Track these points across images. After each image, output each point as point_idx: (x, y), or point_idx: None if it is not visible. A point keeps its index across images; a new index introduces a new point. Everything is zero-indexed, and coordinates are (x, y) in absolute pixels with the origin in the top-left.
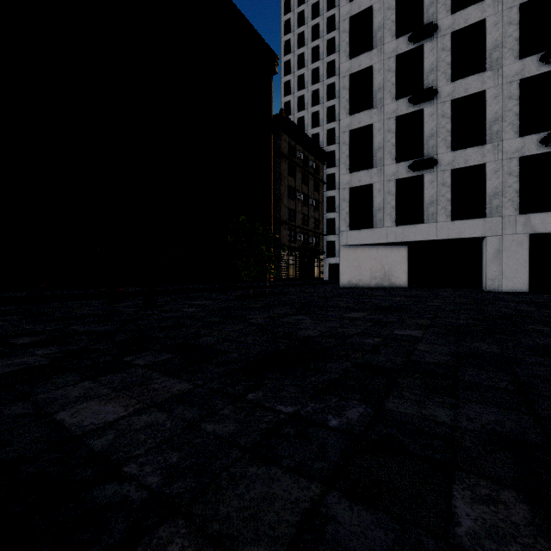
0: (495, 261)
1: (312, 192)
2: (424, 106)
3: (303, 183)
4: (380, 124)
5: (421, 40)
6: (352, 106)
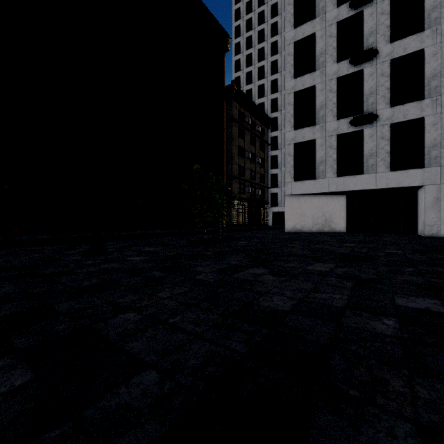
0: (434, 208)
1: (258, 151)
2: (364, 66)
3: (251, 144)
4: (323, 85)
5: (361, 5)
6: (296, 70)
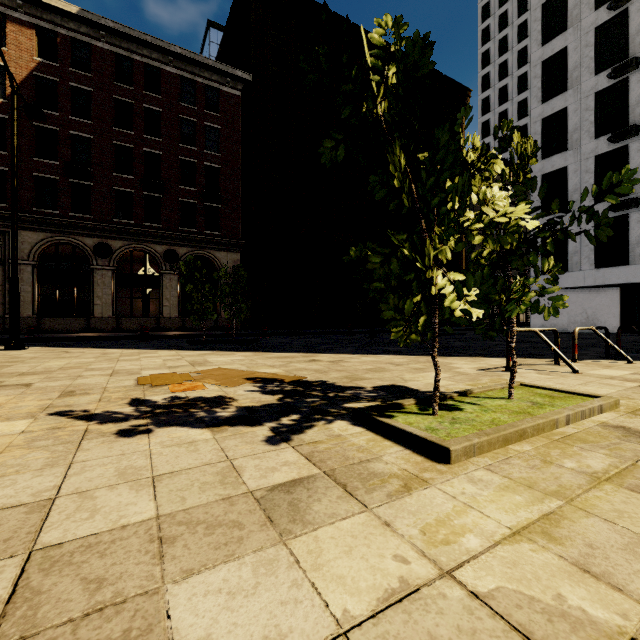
0: None
1: None
2: (630, 141)
3: None
4: (577, 165)
5: (623, 75)
6: (545, 149)
